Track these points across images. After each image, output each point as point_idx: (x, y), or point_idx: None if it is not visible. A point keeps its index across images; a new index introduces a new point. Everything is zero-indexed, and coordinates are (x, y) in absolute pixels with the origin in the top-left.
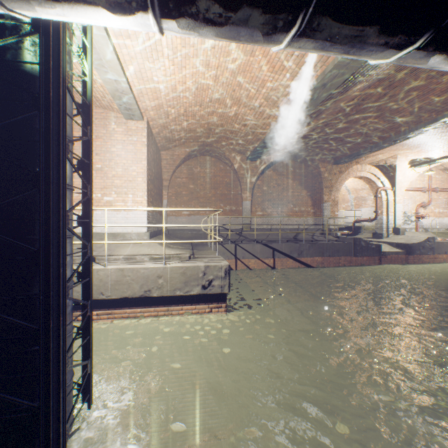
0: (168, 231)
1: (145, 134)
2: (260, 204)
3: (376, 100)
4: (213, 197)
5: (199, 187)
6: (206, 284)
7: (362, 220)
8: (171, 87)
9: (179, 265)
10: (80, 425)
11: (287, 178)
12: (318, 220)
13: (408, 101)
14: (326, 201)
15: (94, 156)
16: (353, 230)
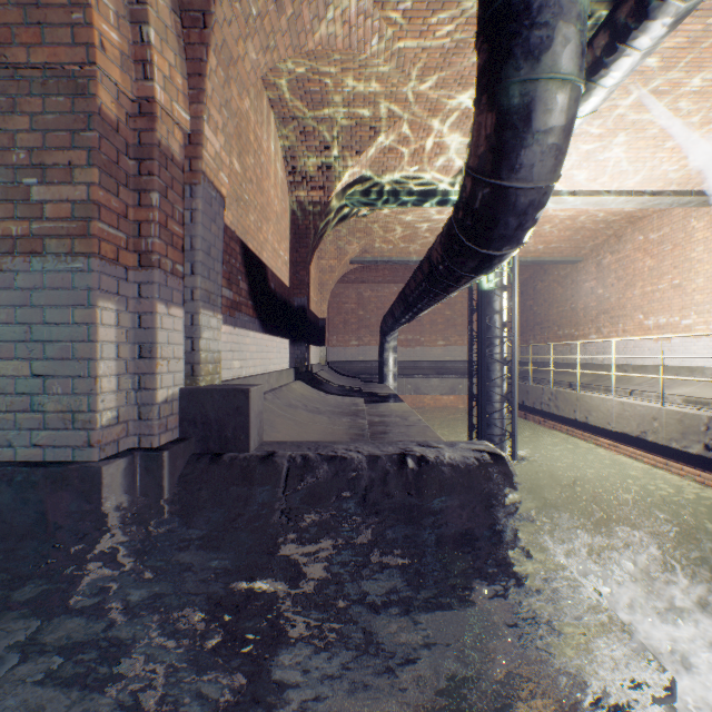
0: None
1: None
2: None
3: None
4: None
5: None
6: (708, 444)
7: None
8: (711, 154)
9: (674, 409)
10: None
11: None
12: None
13: None
14: None
15: (671, 271)
16: None
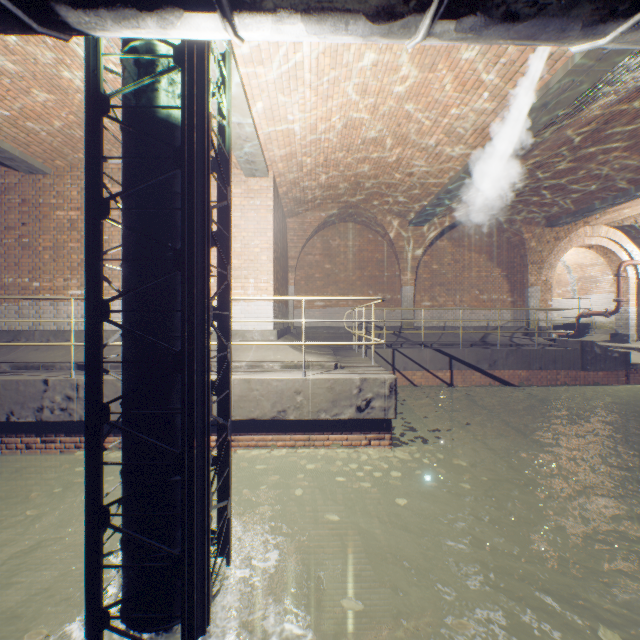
0: (295, 329)
1: (271, 195)
2: (428, 291)
3: (630, 121)
4: (358, 280)
5: (338, 268)
6: (362, 405)
7: (593, 313)
8: (309, 127)
9: (324, 377)
10: (221, 586)
11: (469, 250)
12: (519, 314)
13: None
14: (533, 284)
15: None
16: (576, 329)
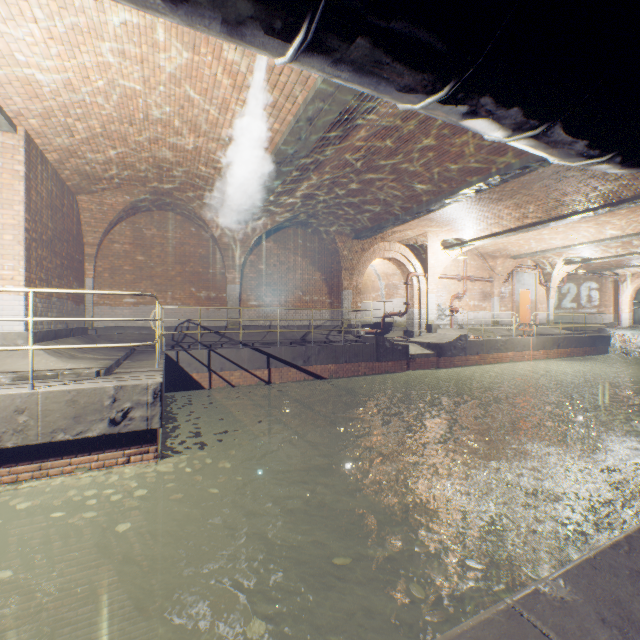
0: (95, 330)
1: (20, 157)
2: (255, 290)
3: (389, 155)
4: (178, 276)
5: (154, 261)
6: (118, 417)
7: (393, 314)
8: (60, 79)
9: (63, 388)
10: None
11: (294, 253)
12: (336, 314)
13: (425, 163)
14: (346, 288)
15: None
16: (382, 327)
